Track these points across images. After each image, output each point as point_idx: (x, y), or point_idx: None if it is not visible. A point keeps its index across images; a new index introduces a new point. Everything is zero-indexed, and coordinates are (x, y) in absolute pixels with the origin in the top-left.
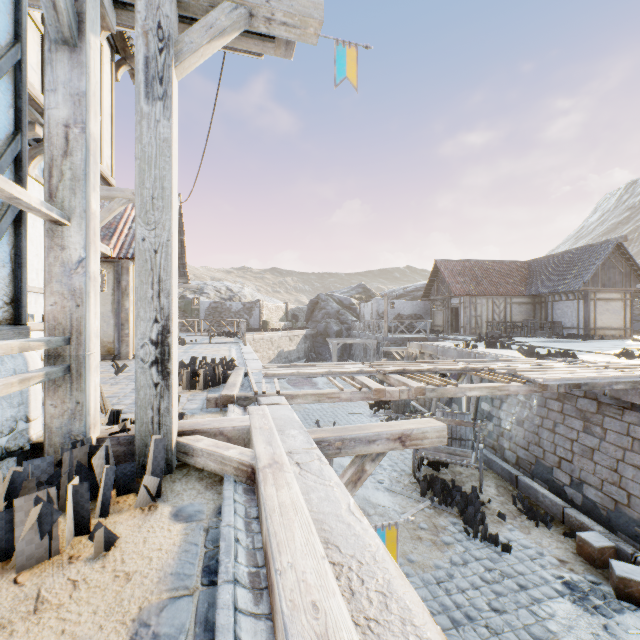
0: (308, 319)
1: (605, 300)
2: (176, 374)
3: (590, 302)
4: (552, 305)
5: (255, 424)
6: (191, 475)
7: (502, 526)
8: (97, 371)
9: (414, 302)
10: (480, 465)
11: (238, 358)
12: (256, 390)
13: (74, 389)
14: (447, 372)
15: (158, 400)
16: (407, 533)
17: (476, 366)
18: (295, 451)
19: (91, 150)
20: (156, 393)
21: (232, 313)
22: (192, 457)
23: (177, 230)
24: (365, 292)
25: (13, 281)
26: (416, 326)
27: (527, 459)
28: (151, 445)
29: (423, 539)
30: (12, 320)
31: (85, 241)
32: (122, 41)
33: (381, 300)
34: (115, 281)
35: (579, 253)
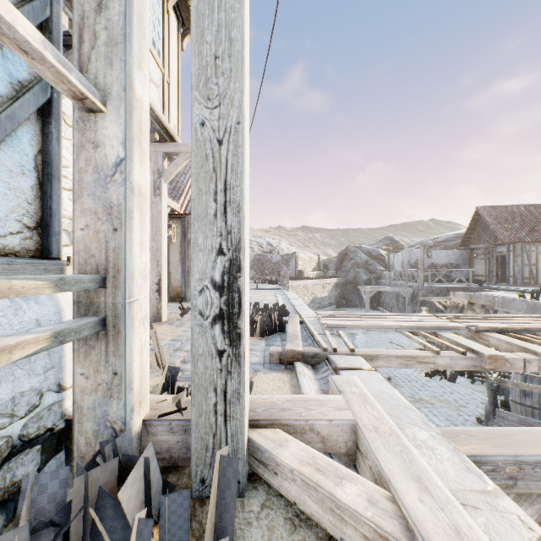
0: (337, 269)
1: None
2: (247, 334)
3: None
4: None
5: (361, 417)
6: (273, 508)
7: None
8: (144, 325)
9: (449, 251)
10: None
11: (285, 303)
12: (325, 346)
13: (110, 353)
14: None
15: (223, 377)
16: None
17: None
18: (462, 497)
19: (134, 6)
20: (220, 366)
21: (272, 264)
22: (274, 475)
23: (247, 119)
24: (392, 243)
25: (40, 198)
26: (452, 275)
27: None
28: (214, 470)
29: None
30: (38, 252)
31: (124, 133)
32: (186, 10)
33: (413, 250)
34: (182, 234)
35: None
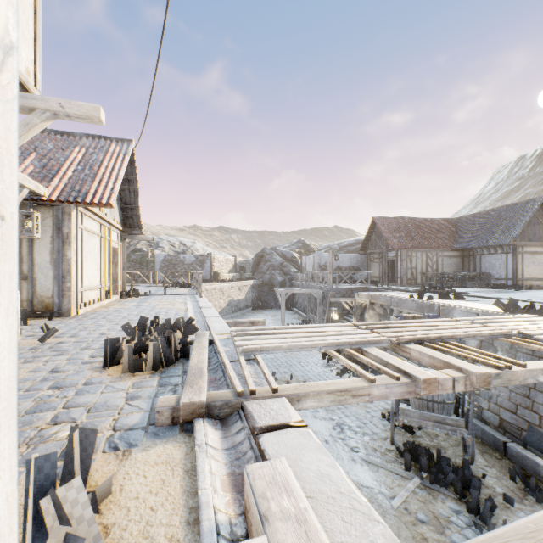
0: (254, 271)
1: (531, 253)
2: None
3: (518, 255)
4: (480, 258)
5: None
6: None
7: (513, 514)
8: None
9: (352, 255)
10: (472, 434)
11: (195, 313)
12: (239, 388)
13: None
14: (472, 339)
15: None
16: (407, 531)
17: (503, 330)
18: None
19: None
20: None
21: (185, 265)
22: None
23: None
24: (304, 247)
25: None
26: (354, 277)
27: (515, 423)
28: None
29: (429, 541)
30: None
31: None
32: None
33: (322, 253)
34: (54, 227)
35: (505, 211)
